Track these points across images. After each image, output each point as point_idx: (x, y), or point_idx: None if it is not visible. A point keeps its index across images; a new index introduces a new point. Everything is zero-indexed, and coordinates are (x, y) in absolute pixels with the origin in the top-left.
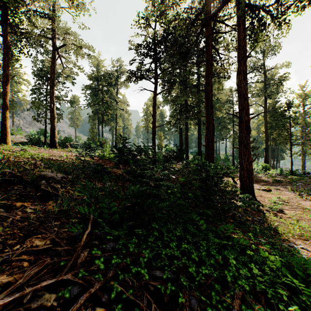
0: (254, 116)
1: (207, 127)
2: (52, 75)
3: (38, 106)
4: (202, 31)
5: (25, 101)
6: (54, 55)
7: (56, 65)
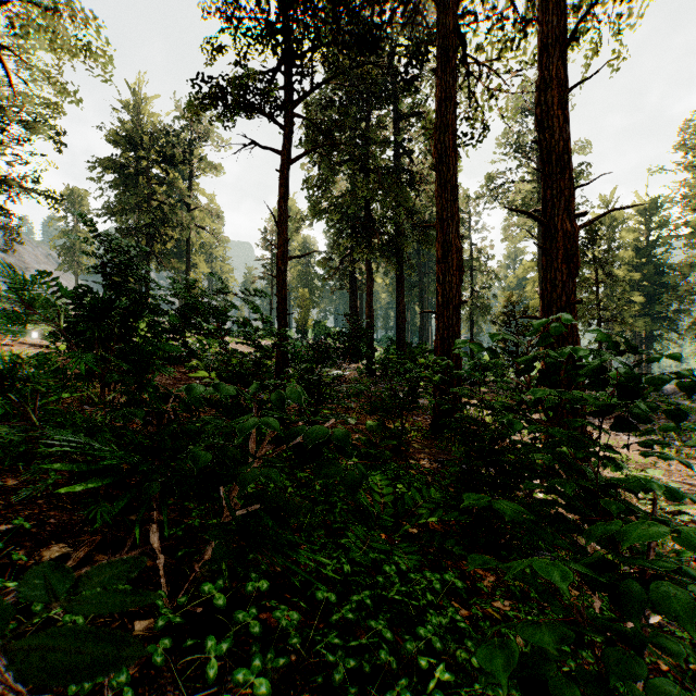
0: (588, 220)
1: (442, 257)
2: None
3: None
4: None
5: None
6: None
7: None
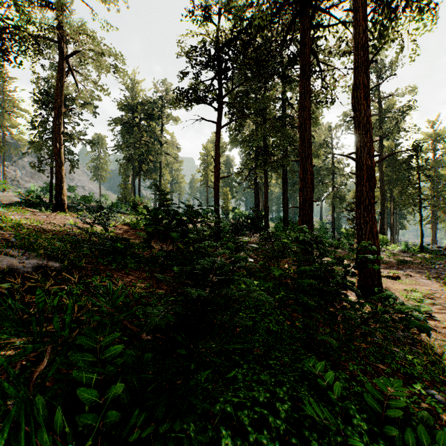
0: (381, 158)
1: (302, 178)
2: (58, 97)
3: (39, 148)
4: (294, 25)
5: (24, 142)
6: (62, 67)
7: (66, 84)
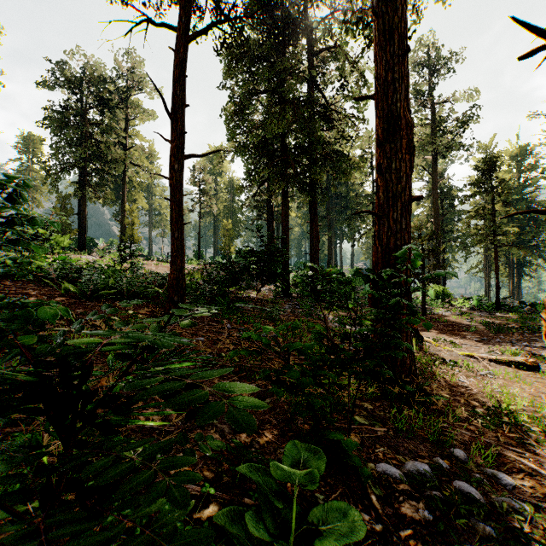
0: None
1: (386, 135)
2: None
3: None
4: None
5: None
6: None
7: None
